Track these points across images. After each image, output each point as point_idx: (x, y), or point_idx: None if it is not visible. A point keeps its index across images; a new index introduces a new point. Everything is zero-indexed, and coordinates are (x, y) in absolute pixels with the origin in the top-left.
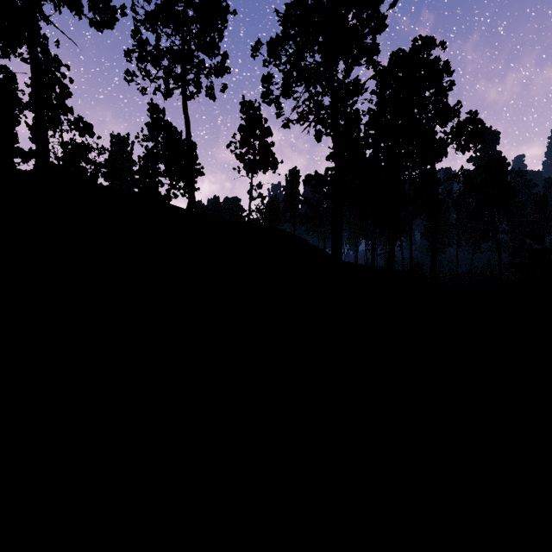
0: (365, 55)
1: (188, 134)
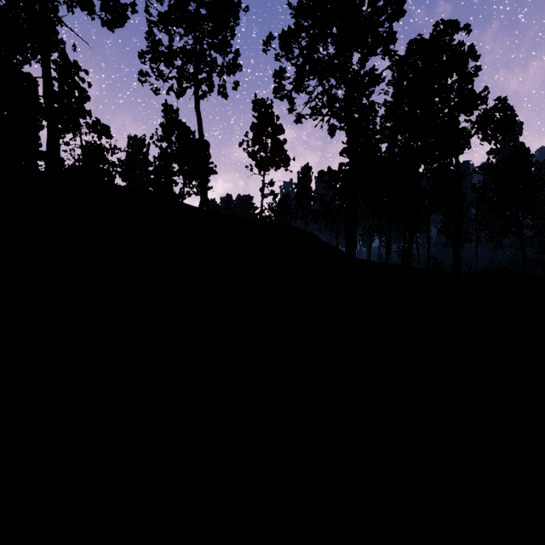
0: (381, 44)
1: (200, 132)
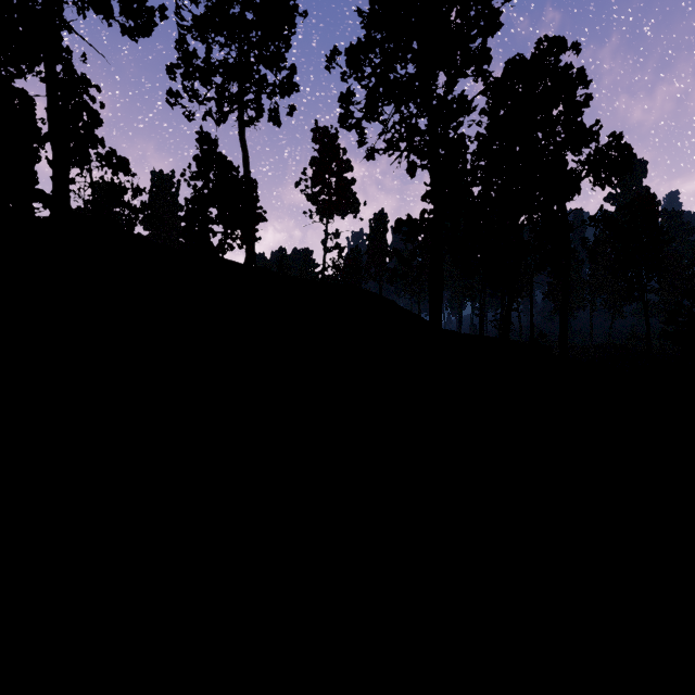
0: (472, 64)
1: (246, 169)
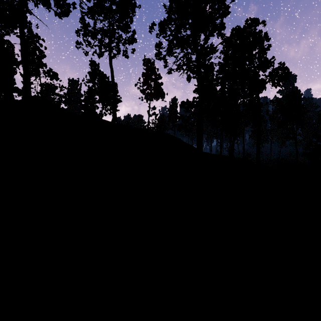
0: (216, 30)
1: (112, 78)
